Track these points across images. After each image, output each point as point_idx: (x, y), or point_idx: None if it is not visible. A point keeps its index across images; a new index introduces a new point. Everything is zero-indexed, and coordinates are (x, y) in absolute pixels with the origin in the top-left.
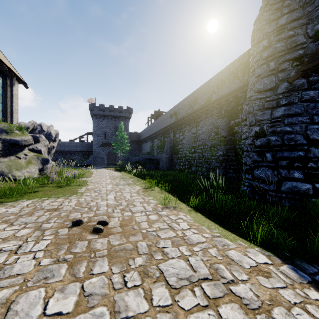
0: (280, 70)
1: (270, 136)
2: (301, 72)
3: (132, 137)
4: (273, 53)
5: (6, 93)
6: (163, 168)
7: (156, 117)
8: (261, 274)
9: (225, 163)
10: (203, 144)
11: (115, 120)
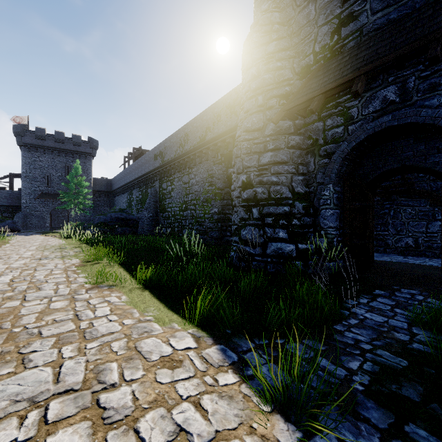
0: (268, 106)
1: (257, 188)
2: (285, 111)
3: (99, 186)
4: (262, 85)
5: None
6: (144, 232)
7: (137, 157)
8: (168, 366)
9: (221, 224)
10: (196, 198)
11: (67, 157)
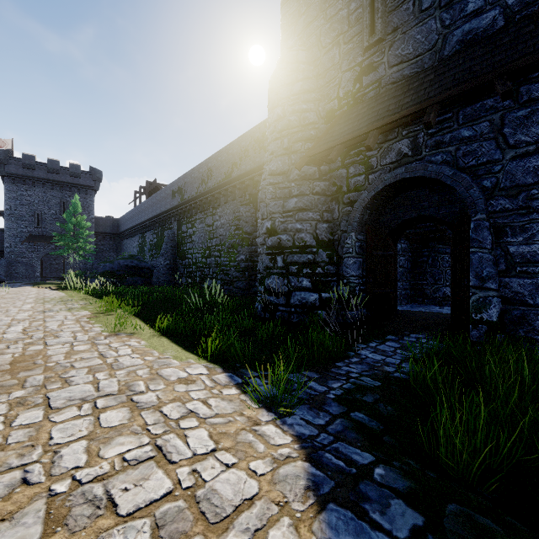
0: (293, 150)
1: (281, 235)
2: (308, 157)
3: (103, 227)
4: (287, 126)
5: None
6: (160, 282)
7: (150, 192)
8: (184, 383)
9: (248, 273)
10: (221, 243)
11: (63, 191)
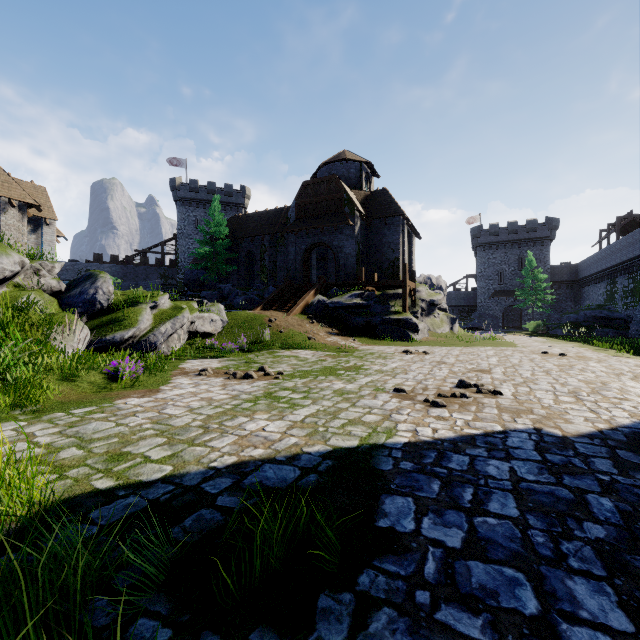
0: None
1: None
2: None
3: (558, 275)
4: None
5: (408, 252)
6: (639, 335)
7: (622, 227)
8: None
9: None
10: None
11: (520, 248)
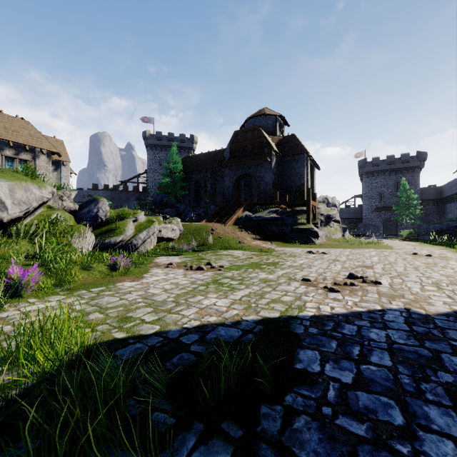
0: None
1: None
2: None
3: (426, 195)
4: None
5: (311, 179)
6: None
7: None
8: None
9: None
10: None
11: (396, 175)
